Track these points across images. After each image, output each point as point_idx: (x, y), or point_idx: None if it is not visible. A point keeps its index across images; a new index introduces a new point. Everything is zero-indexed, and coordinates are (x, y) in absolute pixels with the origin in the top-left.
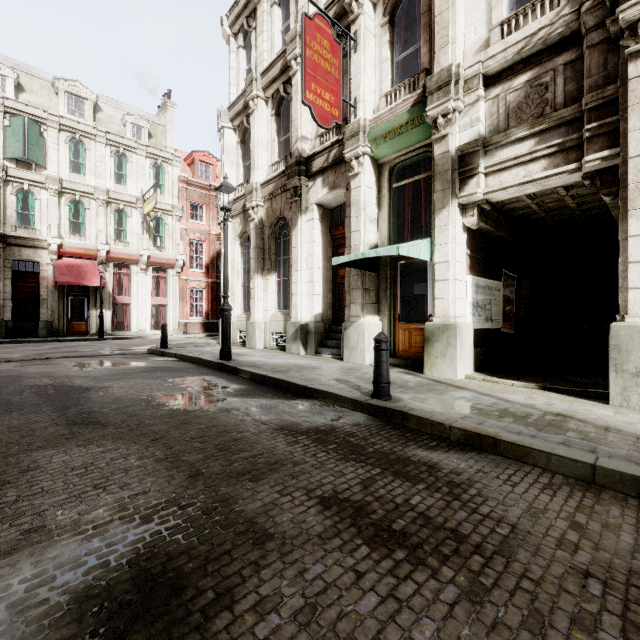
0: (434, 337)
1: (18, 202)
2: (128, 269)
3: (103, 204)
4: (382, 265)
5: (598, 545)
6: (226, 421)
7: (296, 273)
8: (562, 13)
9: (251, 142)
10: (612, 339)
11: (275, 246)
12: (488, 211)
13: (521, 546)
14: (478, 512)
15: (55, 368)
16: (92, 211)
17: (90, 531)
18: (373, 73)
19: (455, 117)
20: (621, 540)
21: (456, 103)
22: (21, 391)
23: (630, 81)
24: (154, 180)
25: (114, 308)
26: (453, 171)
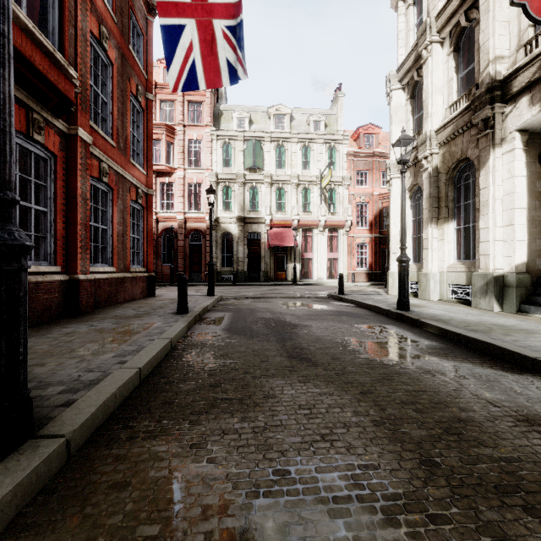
0: None
1: (250, 195)
2: (311, 232)
3: (295, 186)
4: None
5: None
6: (435, 387)
7: (486, 217)
8: None
9: (423, 92)
10: None
11: (453, 192)
12: None
13: None
14: None
15: (272, 305)
16: (289, 193)
17: (331, 503)
18: None
19: None
20: None
21: None
22: (256, 321)
23: None
24: (328, 160)
25: (302, 262)
26: None
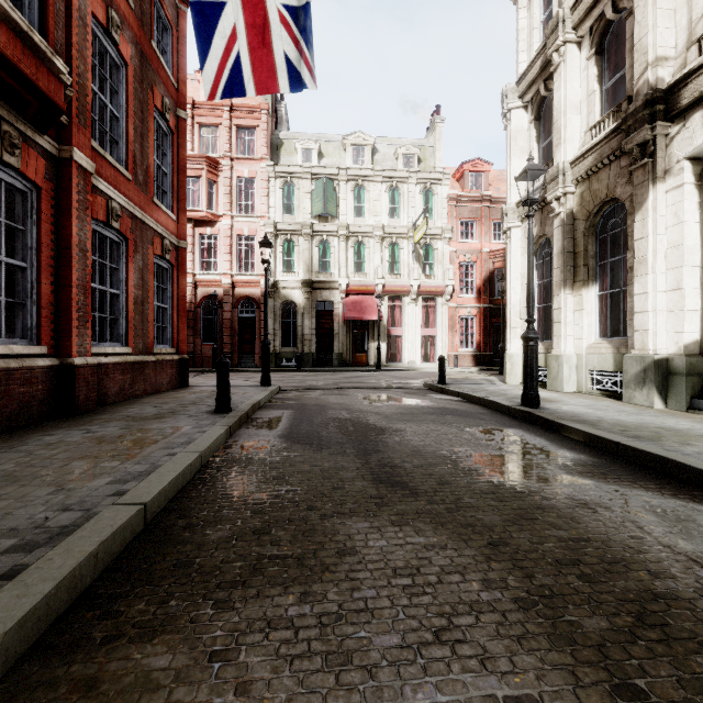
0: None
1: (320, 252)
2: (400, 301)
3: (379, 240)
4: None
5: None
6: (601, 533)
7: (643, 279)
8: None
9: (554, 110)
10: None
11: (594, 245)
12: None
13: None
14: None
15: (349, 400)
16: (371, 249)
17: None
18: None
19: None
20: None
21: None
22: (327, 424)
23: None
24: (423, 206)
25: (388, 340)
26: None
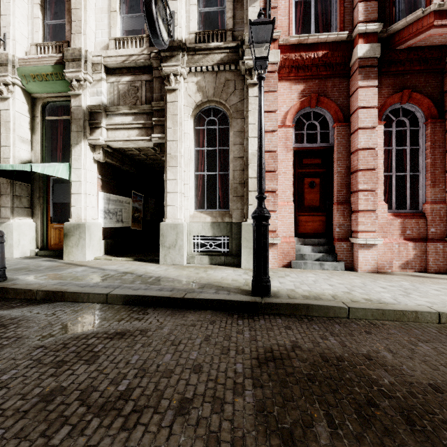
0: (71, 233)
1: None
2: None
3: None
4: (36, 178)
5: (67, 332)
6: None
7: None
8: (144, 52)
9: None
10: (161, 230)
11: None
12: (113, 153)
13: (11, 346)
14: (1, 337)
15: None
16: None
17: None
18: (26, 22)
19: (86, 85)
20: (85, 326)
21: (86, 76)
22: None
23: (168, 103)
24: None
25: None
26: (85, 120)
